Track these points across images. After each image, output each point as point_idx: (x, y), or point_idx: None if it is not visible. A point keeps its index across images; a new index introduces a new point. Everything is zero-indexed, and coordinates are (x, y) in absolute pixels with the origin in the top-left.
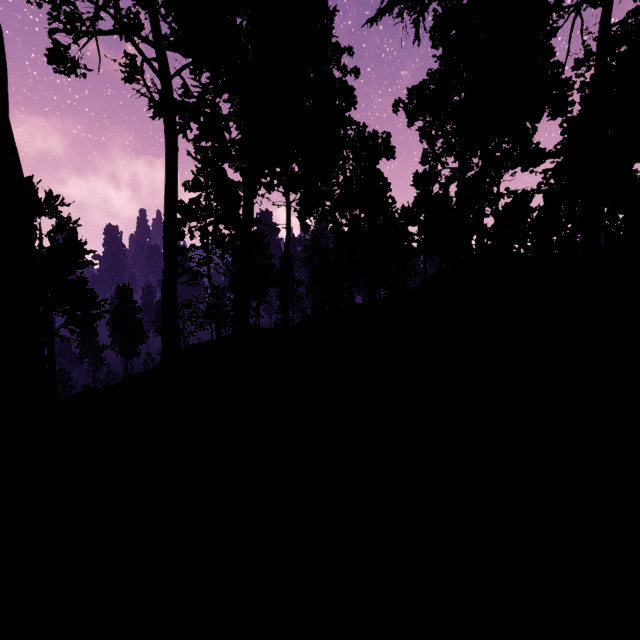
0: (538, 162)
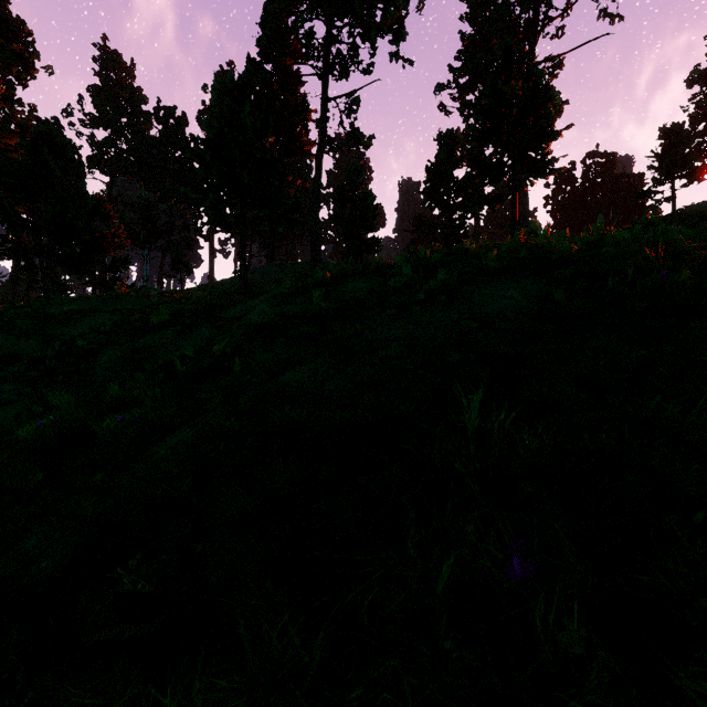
0: None
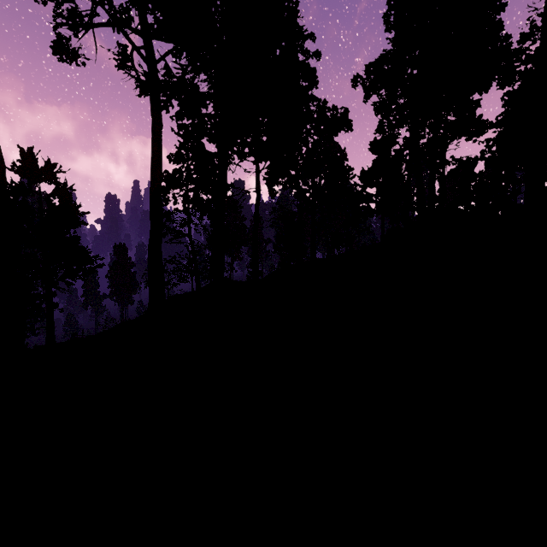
0: (481, 132)
